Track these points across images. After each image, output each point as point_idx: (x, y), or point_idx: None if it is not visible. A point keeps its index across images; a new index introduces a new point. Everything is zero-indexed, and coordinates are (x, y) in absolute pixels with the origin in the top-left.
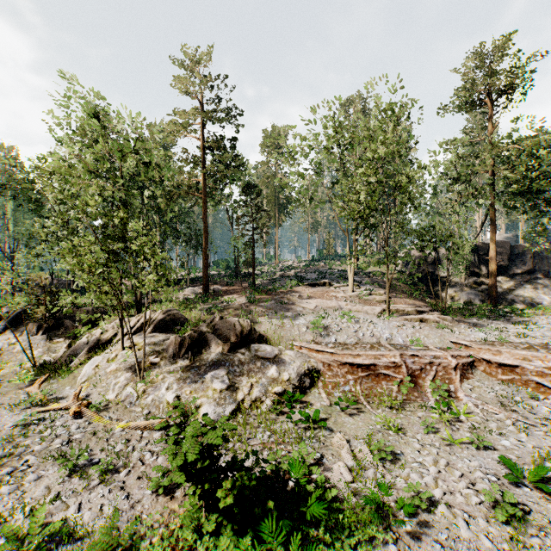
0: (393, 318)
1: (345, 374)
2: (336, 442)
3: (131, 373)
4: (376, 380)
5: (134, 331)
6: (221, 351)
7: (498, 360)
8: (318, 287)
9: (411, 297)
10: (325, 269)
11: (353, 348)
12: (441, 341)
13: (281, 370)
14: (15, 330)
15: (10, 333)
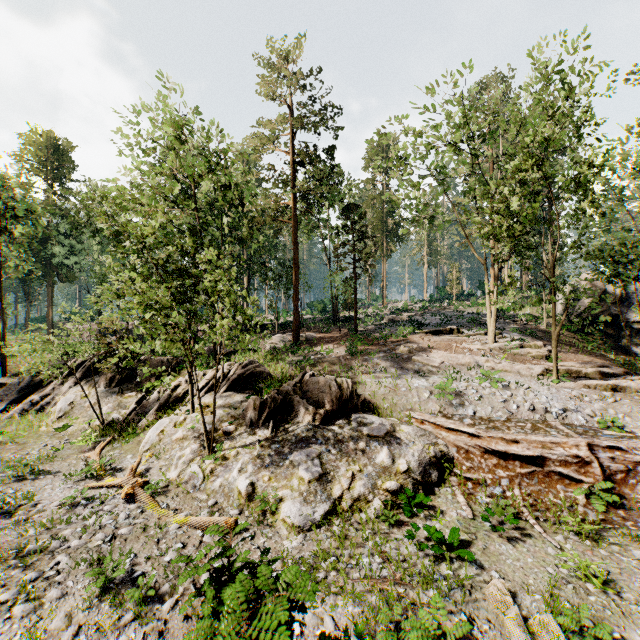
0: (564, 384)
1: (493, 467)
2: (492, 594)
3: (198, 444)
4: (546, 481)
5: (209, 387)
6: (312, 422)
7: None
8: (443, 335)
9: (585, 351)
10: (448, 312)
11: (504, 427)
12: None
13: (394, 455)
14: (89, 380)
15: (85, 384)
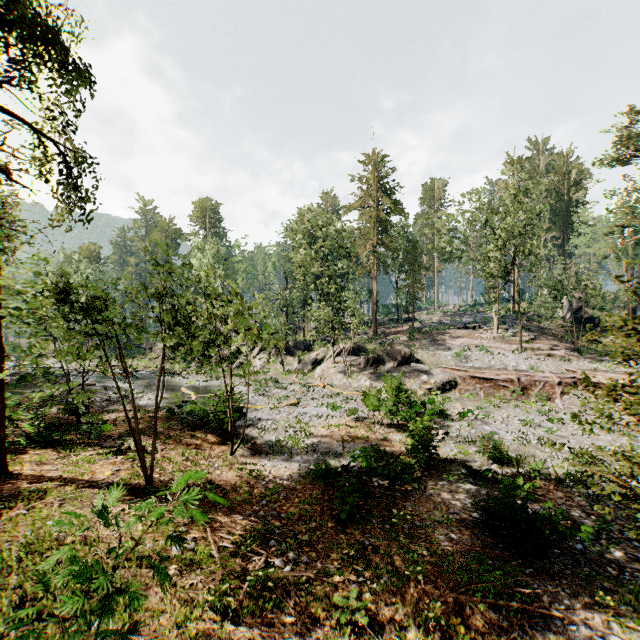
0: (525, 353)
1: (474, 384)
2: (456, 406)
3: (343, 373)
4: (496, 389)
5: (336, 354)
6: (392, 365)
7: (592, 380)
8: (469, 329)
9: (561, 340)
10: (482, 314)
11: (483, 369)
12: (557, 369)
13: (430, 378)
14: (264, 353)
15: (263, 354)
